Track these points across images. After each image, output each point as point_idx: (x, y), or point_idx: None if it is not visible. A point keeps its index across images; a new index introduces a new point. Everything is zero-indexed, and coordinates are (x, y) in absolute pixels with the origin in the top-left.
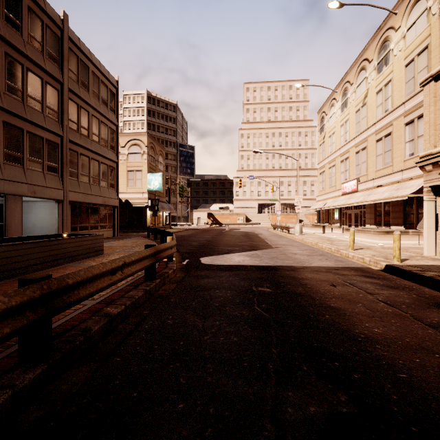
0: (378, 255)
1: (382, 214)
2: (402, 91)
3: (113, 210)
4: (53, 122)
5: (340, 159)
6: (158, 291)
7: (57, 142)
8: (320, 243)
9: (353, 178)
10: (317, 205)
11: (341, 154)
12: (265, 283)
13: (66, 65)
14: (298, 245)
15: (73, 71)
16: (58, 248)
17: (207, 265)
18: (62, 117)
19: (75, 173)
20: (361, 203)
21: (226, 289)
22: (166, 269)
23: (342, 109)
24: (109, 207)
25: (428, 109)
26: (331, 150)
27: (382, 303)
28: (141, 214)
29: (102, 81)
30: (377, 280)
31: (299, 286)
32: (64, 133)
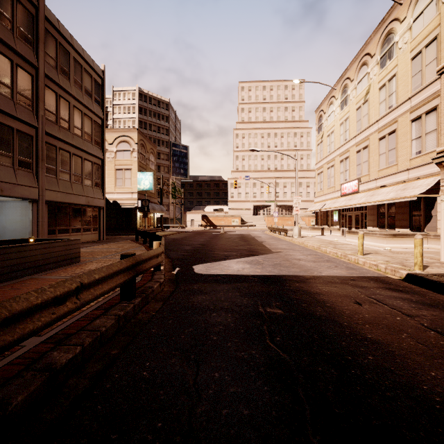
0: (392, 261)
1: (386, 216)
2: (408, 85)
3: (99, 211)
4: (26, 110)
5: (340, 159)
6: (137, 315)
7: (31, 134)
8: (323, 247)
9: (353, 178)
10: (316, 207)
11: (340, 153)
12: (273, 301)
13: (42, 48)
14: (299, 249)
15: (51, 55)
16: (17, 257)
17: (201, 275)
18: (36, 106)
19: (54, 170)
20: (364, 204)
21: (226, 311)
22: (150, 282)
23: (342, 107)
24: (94, 208)
25: None
26: (330, 149)
27: (432, 331)
28: (130, 216)
29: (85, 69)
30: (407, 295)
31: (316, 305)
32: (40, 123)
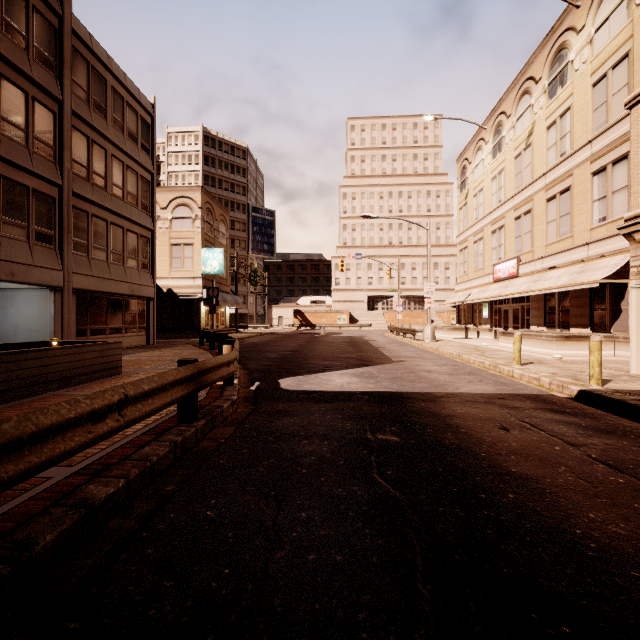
0: (561, 373)
1: (556, 311)
2: (588, 123)
3: (147, 303)
4: (46, 162)
5: (491, 229)
6: (200, 442)
7: (52, 195)
8: (466, 355)
9: (510, 256)
10: (457, 298)
11: (492, 221)
12: (387, 425)
13: (67, 74)
14: (431, 358)
15: (81, 84)
16: (36, 365)
17: (289, 392)
18: (60, 156)
19: (84, 245)
20: (524, 293)
21: (321, 438)
22: (219, 400)
23: (494, 154)
24: (140, 300)
25: (639, 144)
26: (477, 215)
27: (601, 465)
28: (192, 311)
29: (128, 103)
30: (575, 418)
31: (446, 430)
32: (65, 180)
